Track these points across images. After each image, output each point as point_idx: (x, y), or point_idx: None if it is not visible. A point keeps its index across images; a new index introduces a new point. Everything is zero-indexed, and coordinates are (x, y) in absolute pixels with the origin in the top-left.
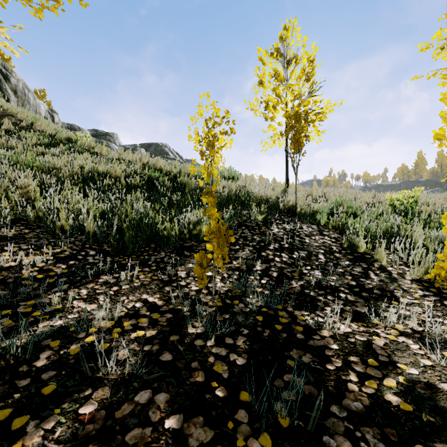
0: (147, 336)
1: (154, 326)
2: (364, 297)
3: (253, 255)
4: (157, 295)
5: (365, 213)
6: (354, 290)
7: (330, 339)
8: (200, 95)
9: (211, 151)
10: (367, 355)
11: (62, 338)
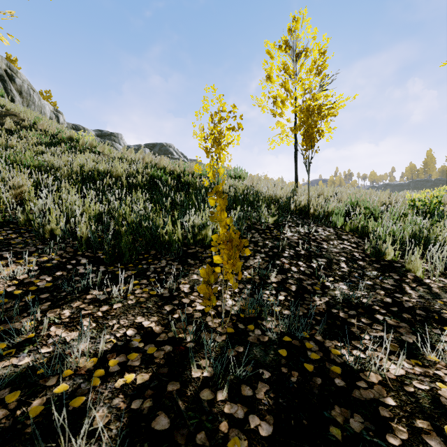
0: (137, 384)
1: (148, 365)
2: (407, 319)
3: (266, 263)
4: (154, 317)
5: (385, 214)
6: (392, 310)
7: (381, 388)
8: (205, 88)
9: (217, 148)
10: (439, 416)
11: (24, 387)
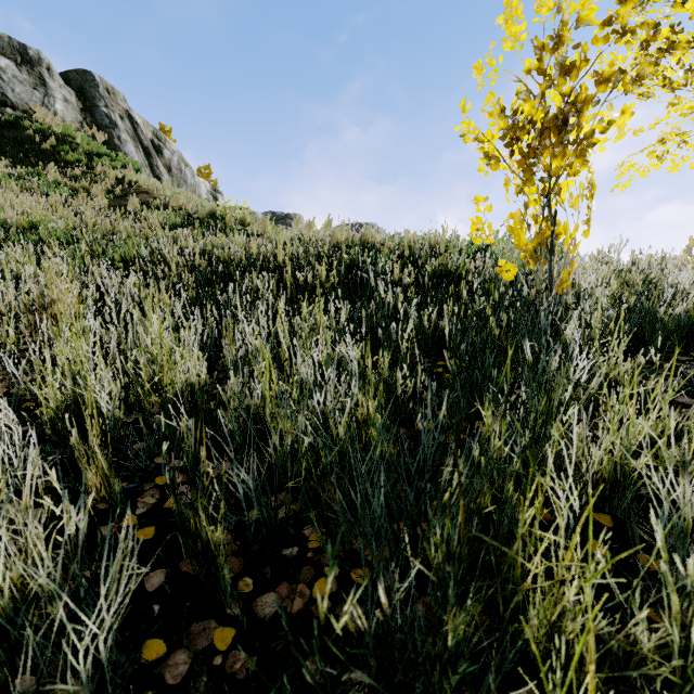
0: None
1: None
2: None
3: None
4: None
5: None
6: None
7: None
8: None
9: (562, 154)
10: None
11: None
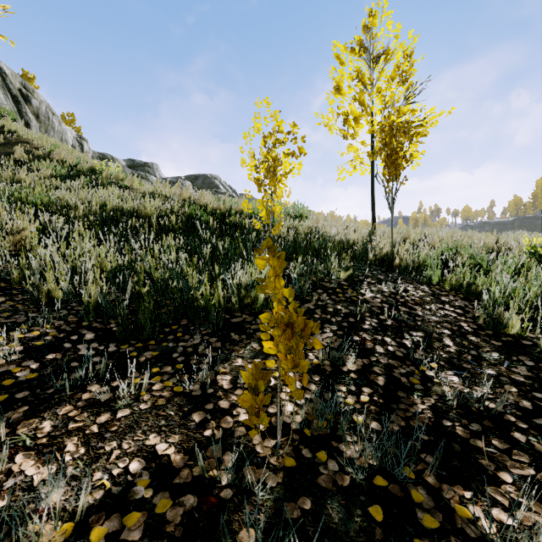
0: None
1: (154, 541)
2: None
3: (340, 340)
4: (175, 434)
5: (498, 266)
6: (537, 424)
7: None
8: (257, 102)
9: (272, 180)
10: None
11: None
